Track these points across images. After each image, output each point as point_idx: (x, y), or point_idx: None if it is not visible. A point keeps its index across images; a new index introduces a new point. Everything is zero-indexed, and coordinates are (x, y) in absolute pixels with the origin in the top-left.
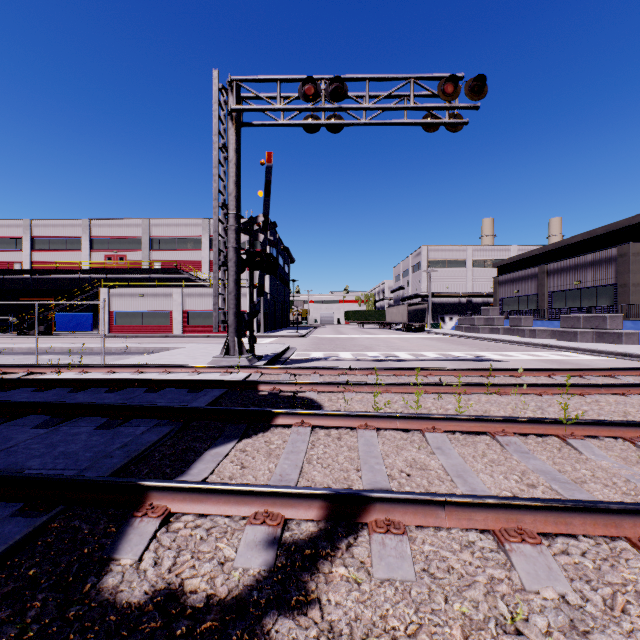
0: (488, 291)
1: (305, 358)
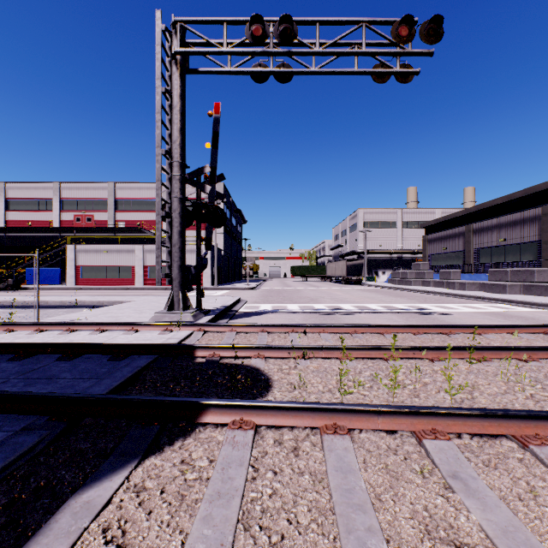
0: (416, 248)
1: (254, 311)
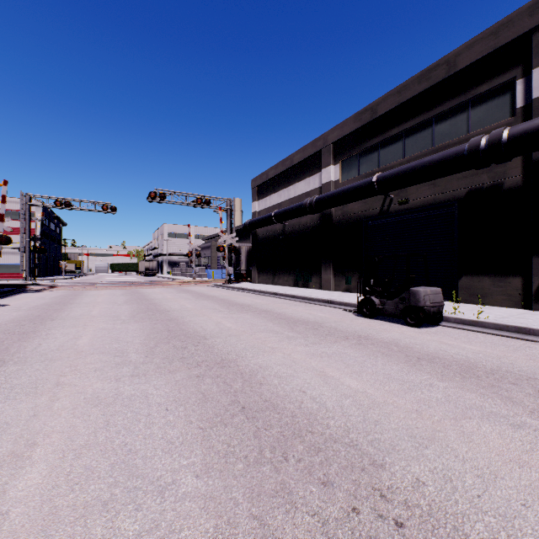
0: None
1: None
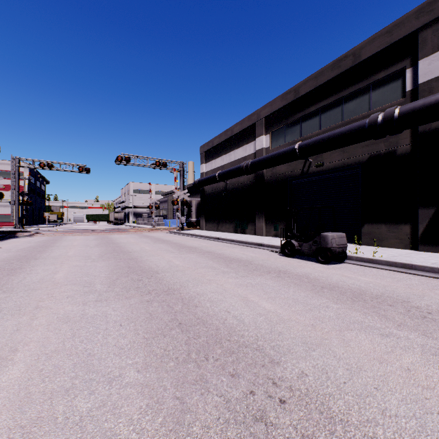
0: None
1: None
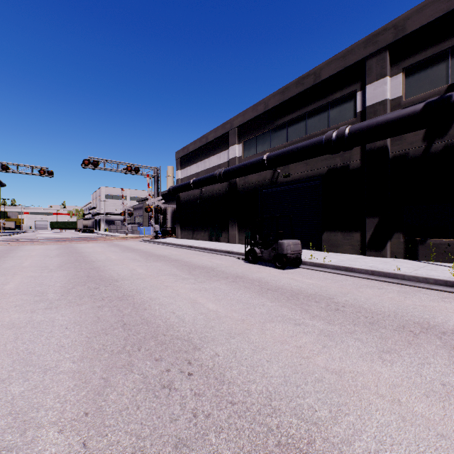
0: None
1: None
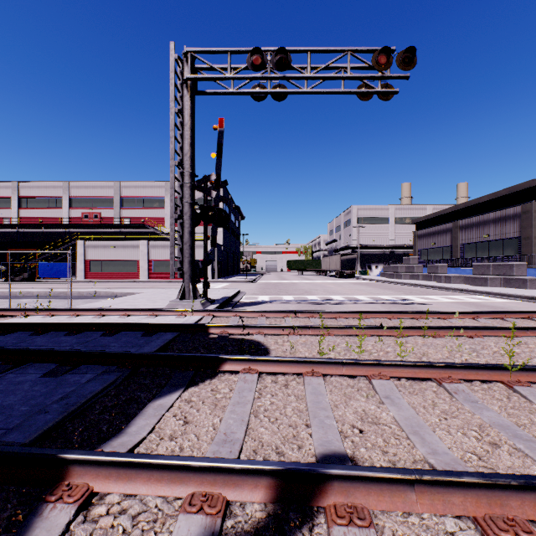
0: (408, 243)
1: (253, 301)
